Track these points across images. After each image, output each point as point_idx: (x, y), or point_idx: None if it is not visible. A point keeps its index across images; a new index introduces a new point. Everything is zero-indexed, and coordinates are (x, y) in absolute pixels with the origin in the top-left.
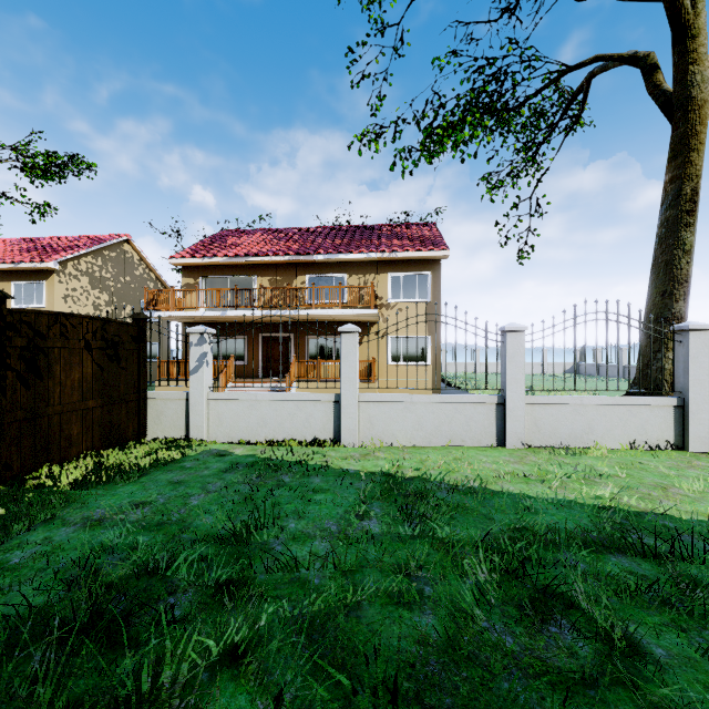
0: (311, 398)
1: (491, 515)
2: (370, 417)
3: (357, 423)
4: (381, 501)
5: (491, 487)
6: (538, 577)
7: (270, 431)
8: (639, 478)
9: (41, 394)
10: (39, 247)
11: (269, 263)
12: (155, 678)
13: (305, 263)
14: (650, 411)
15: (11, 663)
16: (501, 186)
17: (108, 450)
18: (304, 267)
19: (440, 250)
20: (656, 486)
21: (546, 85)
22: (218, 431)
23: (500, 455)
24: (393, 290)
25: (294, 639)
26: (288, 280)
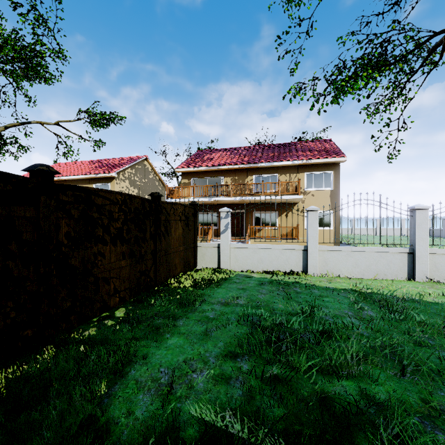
0: (289, 247)
1: (438, 313)
2: (325, 259)
3: (318, 262)
4: (365, 302)
5: (425, 300)
6: None
7: (265, 265)
8: None
9: (168, 243)
10: (104, 165)
11: (231, 169)
12: (330, 361)
13: (252, 168)
14: None
15: (271, 348)
16: (378, 113)
17: (186, 272)
18: (251, 171)
19: (340, 157)
20: None
21: (418, 46)
22: (235, 265)
23: (415, 284)
24: (308, 183)
25: (400, 348)
26: (242, 179)
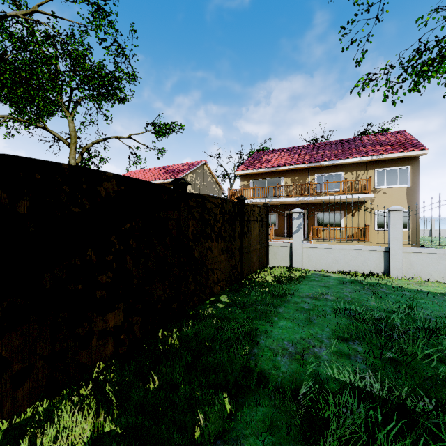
0: (368, 248)
1: None
2: (411, 261)
3: (402, 265)
4: None
5: None
6: None
7: (340, 266)
8: None
9: (249, 241)
10: (170, 171)
11: (291, 169)
12: None
13: (314, 167)
14: None
15: (382, 336)
16: None
17: (261, 269)
18: (313, 170)
19: (419, 150)
20: None
21: None
22: (308, 264)
23: None
24: (379, 180)
25: None
26: (303, 179)
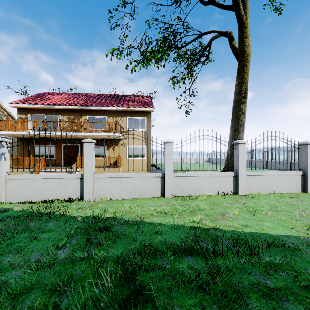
0: (68, 176)
1: (136, 238)
2: (100, 185)
3: (92, 189)
4: (80, 235)
5: (146, 220)
6: (138, 281)
7: (44, 195)
8: (215, 209)
9: None
10: None
11: (67, 109)
12: None
13: (86, 110)
14: (224, 178)
15: None
16: (178, 82)
17: None
18: (85, 112)
19: (150, 108)
20: (220, 213)
21: (193, 40)
22: (12, 196)
23: (159, 202)
24: (129, 125)
25: None
26: (77, 118)
